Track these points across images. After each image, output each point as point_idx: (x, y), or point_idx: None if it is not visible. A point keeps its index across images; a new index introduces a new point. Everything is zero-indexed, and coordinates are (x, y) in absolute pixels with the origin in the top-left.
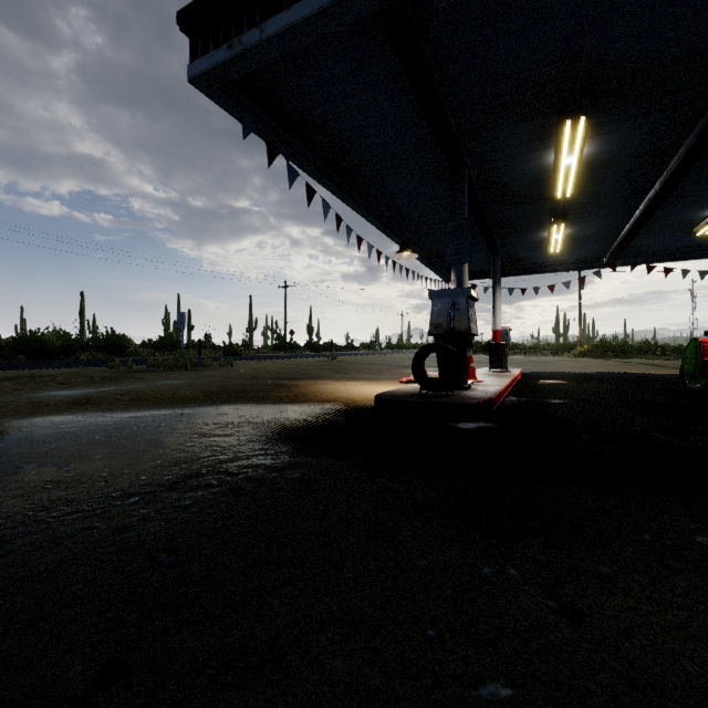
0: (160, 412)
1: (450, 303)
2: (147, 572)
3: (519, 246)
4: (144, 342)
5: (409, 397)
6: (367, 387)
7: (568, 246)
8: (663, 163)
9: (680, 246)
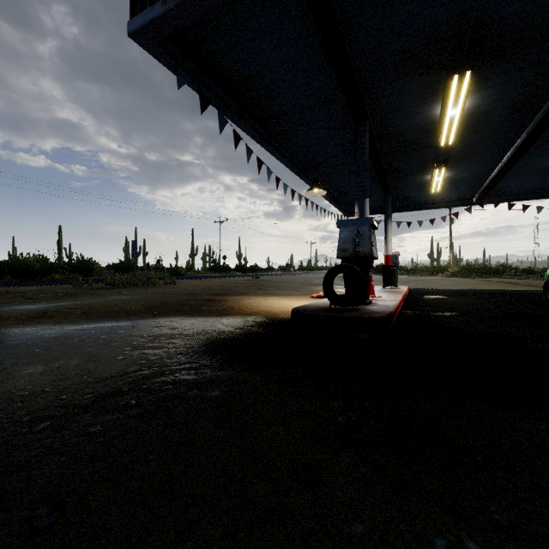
0: (104, 324)
1: (355, 231)
2: (14, 545)
3: (406, 187)
4: (108, 265)
5: (321, 311)
6: (284, 302)
7: (446, 187)
8: (530, 115)
9: (536, 187)
